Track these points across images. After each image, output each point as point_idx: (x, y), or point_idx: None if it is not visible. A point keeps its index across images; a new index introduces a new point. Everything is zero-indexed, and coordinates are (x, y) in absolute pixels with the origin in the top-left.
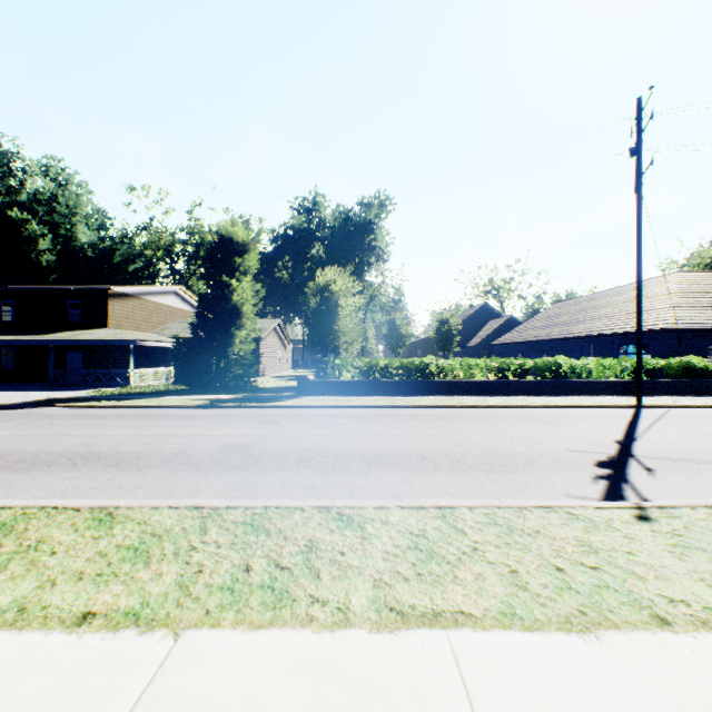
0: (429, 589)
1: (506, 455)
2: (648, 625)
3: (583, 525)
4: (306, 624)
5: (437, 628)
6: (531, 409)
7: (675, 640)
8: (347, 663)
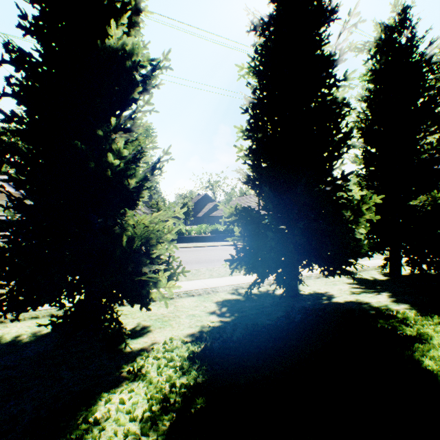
0: (196, 277)
1: (212, 259)
2: (230, 276)
3: (226, 268)
4: (176, 282)
5: (198, 280)
6: (222, 246)
7: (233, 276)
8: (185, 283)
